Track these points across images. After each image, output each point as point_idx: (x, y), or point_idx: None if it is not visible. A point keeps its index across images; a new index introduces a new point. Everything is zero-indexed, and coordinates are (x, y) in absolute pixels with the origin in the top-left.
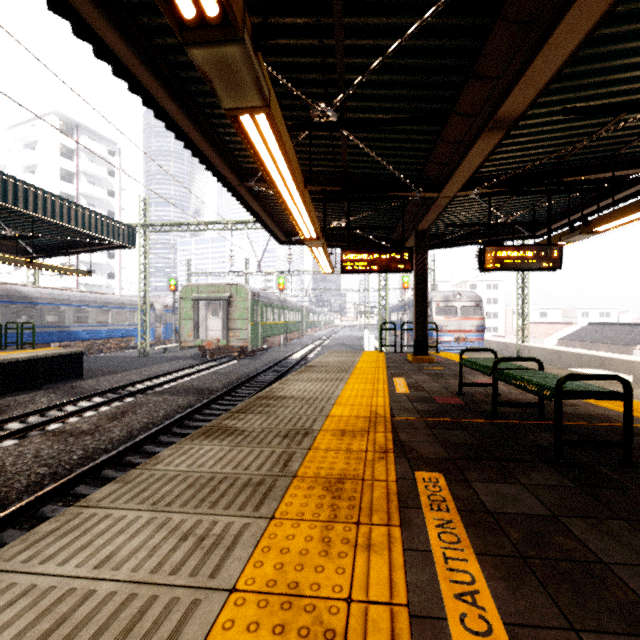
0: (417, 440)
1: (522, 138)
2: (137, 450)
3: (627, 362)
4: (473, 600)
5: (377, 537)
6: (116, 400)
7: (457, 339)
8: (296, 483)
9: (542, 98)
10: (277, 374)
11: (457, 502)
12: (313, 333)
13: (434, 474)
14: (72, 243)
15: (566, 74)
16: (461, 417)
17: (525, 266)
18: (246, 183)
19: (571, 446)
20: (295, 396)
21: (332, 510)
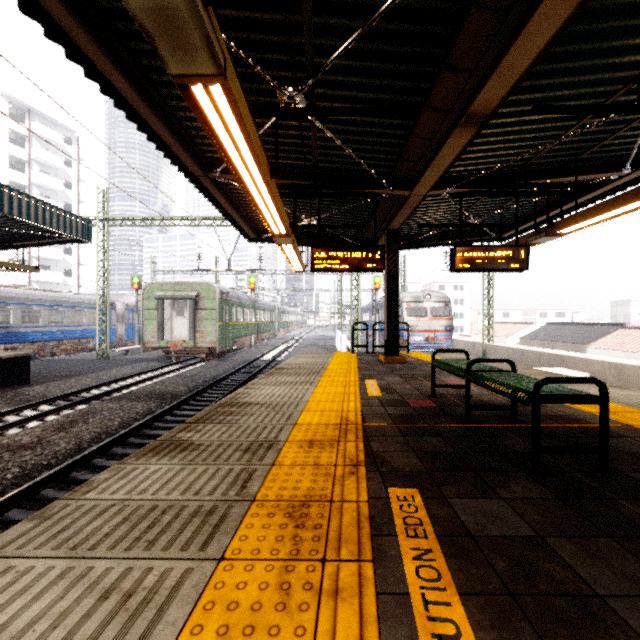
0: (390, 450)
1: (492, 138)
2: (85, 464)
3: (584, 360)
4: None
5: (346, 578)
6: (66, 408)
7: (427, 339)
8: (254, 509)
9: (513, 96)
10: (247, 376)
11: (435, 525)
12: (285, 333)
13: (409, 490)
14: (17, 235)
15: (537, 72)
16: (435, 422)
17: (494, 267)
18: (210, 174)
19: (549, 453)
20: (261, 402)
21: (294, 543)
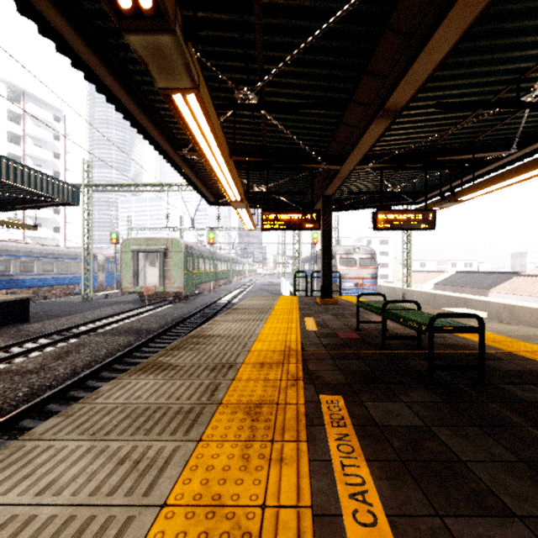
0: (322, 369)
1: (405, 125)
2: (80, 385)
3: (483, 302)
4: (363, 498)
5: (288, 451)
6: (61, 341)
7: (356, 285)
8: (221, 409)
9: (420, 94)
10: (207, 315)
11: (353, 419)
12: (239, 280)
13: (335, 397)
14: (18, 200)
15: (438, 76)
16: (358, 349)
17: (408, 227)
18: (180, 152)
19: (440, 370)
20: (222, 334)
21: (251, 431)
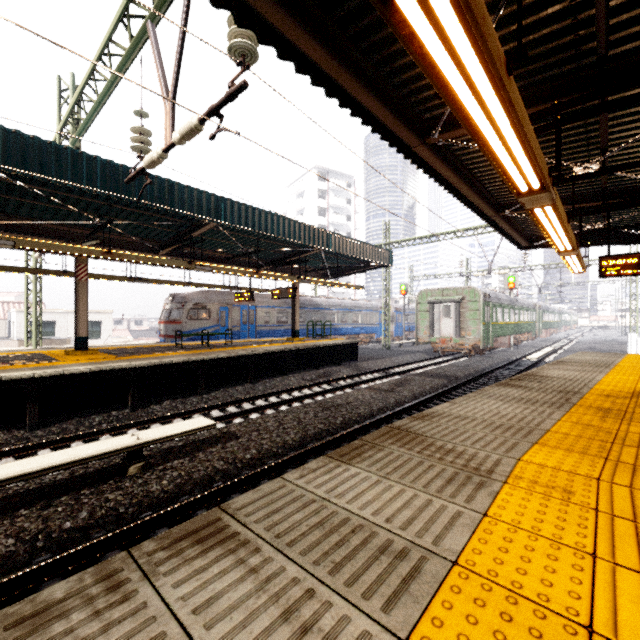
0: None
1: None
2: (423, 405)
3: None
4: None
5: (634, 424)
6: (389, 376)
7: None
8: (577, 406)
9: None
10: (514, 372)
11: None
12: (548, 335)
13: None
14: (351, 267)
15: None
16: None
17: None
18: (501, 213)
19: None
20: (556, 377)
21: (604, 415)
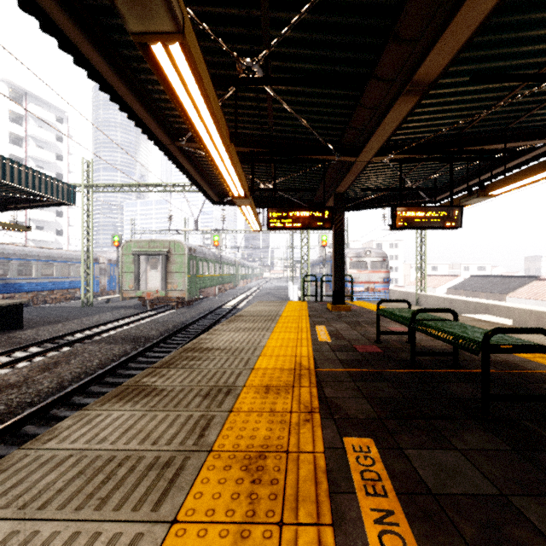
0: (342, 395)
1: (431, 108)
2: (65, 402)
3: (507, 308)
4: None
5: None
6: (52, 350)
7: (367, 289)
8: (211, 461)
9: (452, 67)
10: (211, 322)
11: (394, 480)
12: (245, 284)
13: (364, 440)
14: (11, 199)
15: (476, 43)
16: (382, 367)
17: (431, 225)
18: (177, 142)
19: (498, 401)
20: (222, 347)
21: (250, 502)
